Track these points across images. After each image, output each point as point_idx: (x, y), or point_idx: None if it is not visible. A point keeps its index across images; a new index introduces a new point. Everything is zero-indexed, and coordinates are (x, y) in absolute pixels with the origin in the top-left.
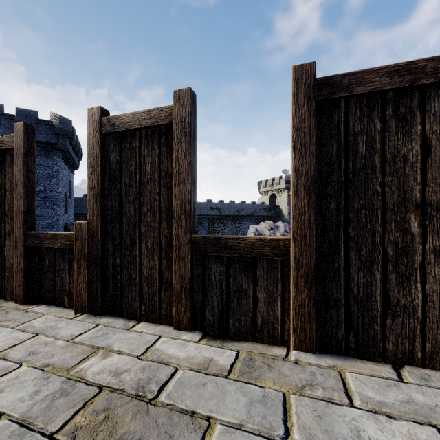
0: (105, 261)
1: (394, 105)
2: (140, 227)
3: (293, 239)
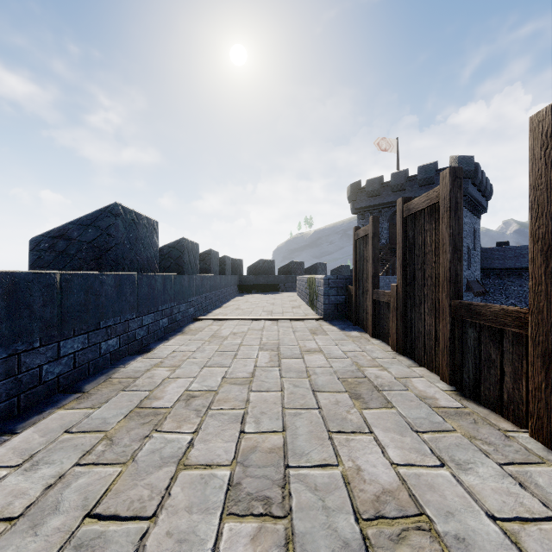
0: (406, 315)
1: None
2: (424, 290)
3: (529, 312)
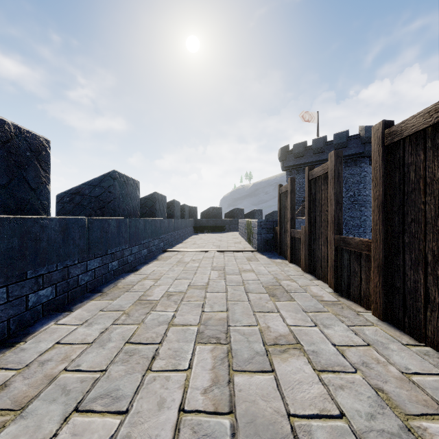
0: (311, 246)
1: (432, 138)
2: (321, 229)
3: (372, 241)
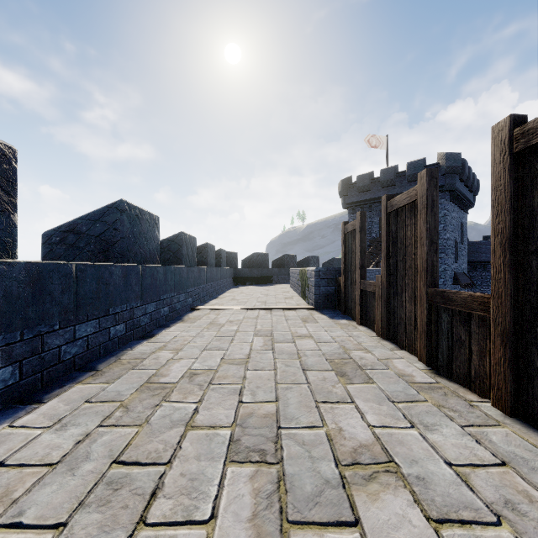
0: (390, 303)
1: None
2: (405, 279)
3: (491, 297)
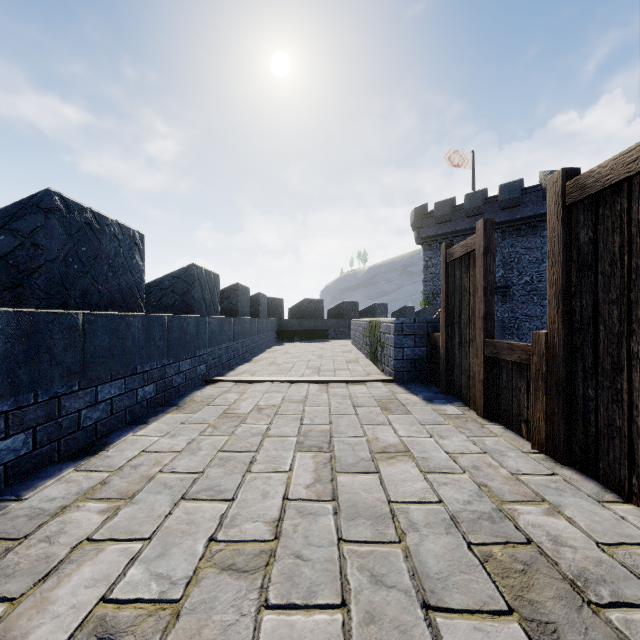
0: (571, 389)
1: None
2: (629, 343)
3: None
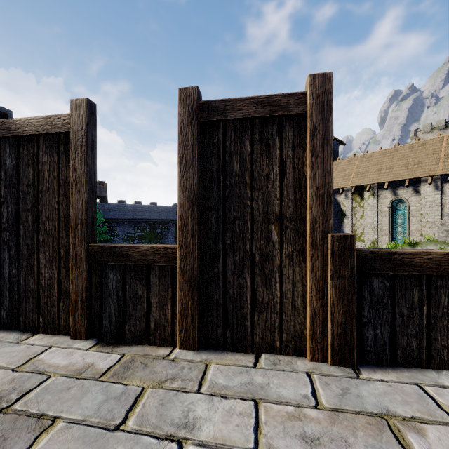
0: (1, 272)
1: (260, 131)
2: (38, 236)
3: (179, 247)
